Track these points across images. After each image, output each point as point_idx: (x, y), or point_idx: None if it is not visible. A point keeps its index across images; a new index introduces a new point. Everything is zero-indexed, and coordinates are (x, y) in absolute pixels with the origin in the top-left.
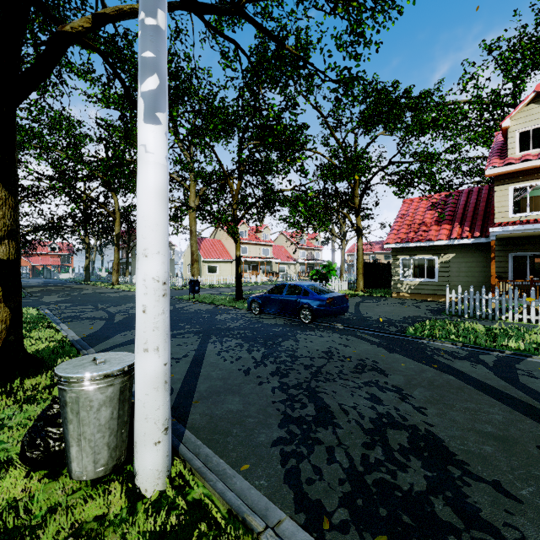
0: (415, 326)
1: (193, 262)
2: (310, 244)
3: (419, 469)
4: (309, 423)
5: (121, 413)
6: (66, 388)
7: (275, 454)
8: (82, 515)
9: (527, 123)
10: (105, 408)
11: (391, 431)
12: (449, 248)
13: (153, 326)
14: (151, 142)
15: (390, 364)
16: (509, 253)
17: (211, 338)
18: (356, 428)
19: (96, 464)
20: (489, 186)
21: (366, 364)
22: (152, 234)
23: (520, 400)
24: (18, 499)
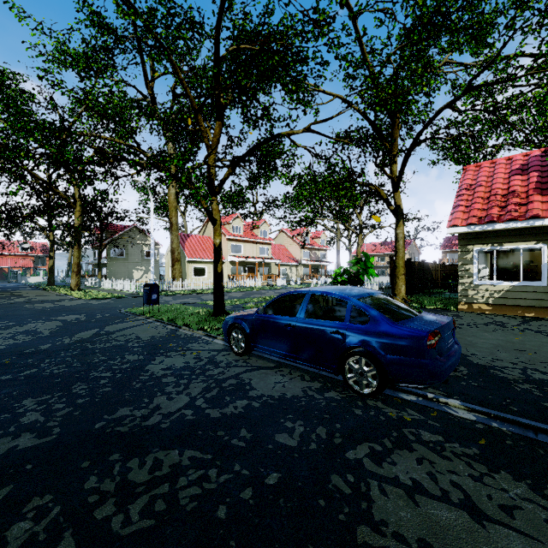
0: None
1: (174, 262)
2: (315, 243)
3: None
4: None
5: None
6: None
7: None
8: None
9: None
10: None
11: None
12: None
13: None
14: None
15: None
16: None
17: None
18: None
19: None
20: None
21: None
22: None
23: None
24: None
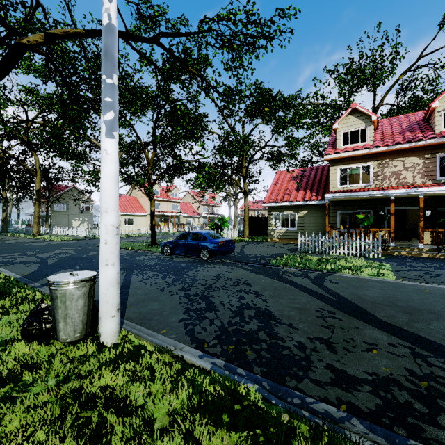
0: (277, 259)
1: None
2: (211, 201)
3: (256, 323)
4: (201, 311)
5: (89, 304)
6: (57, 288)
7: (181, 325)
8: (71, 355)
9: (347, 127)
10: (81, 300)
11: (246, 310)
12: (303, 207)
13: (111, 252)
14: (110, 148)
15: (255, 281)
16: (337, 211)
17: (134, 272)
18: (228, 310)
19: (75, 332)
20: (329, 165)
21: (241, 281)
22: (110, 200)
23: (318, 293)
24: (27, 354)
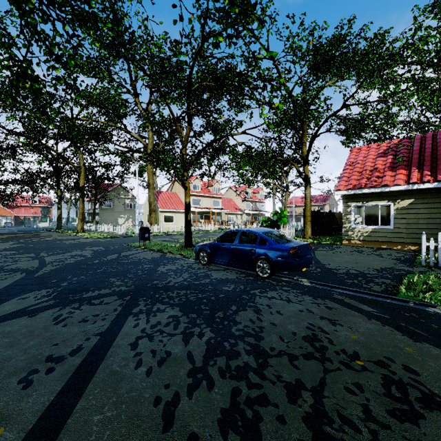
0: (404, 283)
1: (151, 212)
2: (255, 197)
3: None
4: None
5: None
6: None
7: None
8: None
9: None
10: None
11: None
12: (406, 194)
13: None
14: None
15: None
16: None
17: (137, 306)
18: None
19: None
20: None
21: (402, 381)
22: None
23: None
24: None
